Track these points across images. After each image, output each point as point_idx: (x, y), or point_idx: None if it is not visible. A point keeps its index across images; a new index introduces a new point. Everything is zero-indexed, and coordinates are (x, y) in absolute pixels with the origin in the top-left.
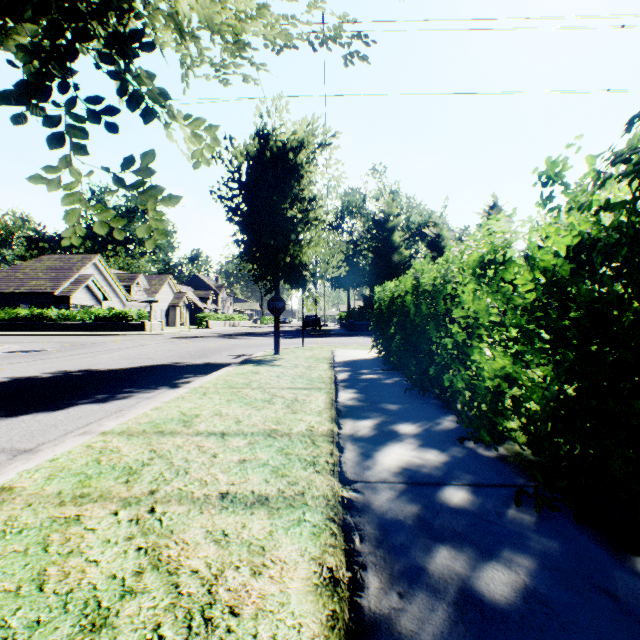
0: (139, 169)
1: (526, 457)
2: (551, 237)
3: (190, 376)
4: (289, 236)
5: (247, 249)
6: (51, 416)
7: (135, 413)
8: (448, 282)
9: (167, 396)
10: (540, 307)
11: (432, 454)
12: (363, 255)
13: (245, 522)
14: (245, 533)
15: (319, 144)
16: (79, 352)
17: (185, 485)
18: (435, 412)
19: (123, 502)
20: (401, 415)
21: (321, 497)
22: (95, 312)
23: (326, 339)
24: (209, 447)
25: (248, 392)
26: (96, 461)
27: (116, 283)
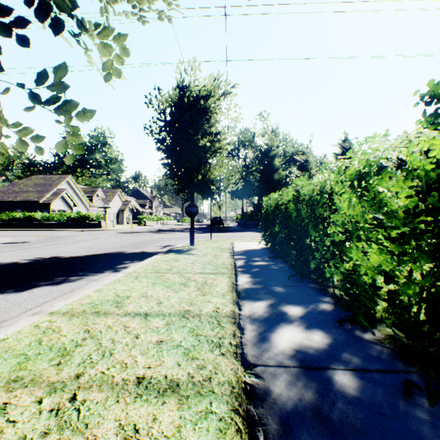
0: (54, 84)
1: (399, 340)
2: (437, 150)
3: (128, 262)
4: (201, 160)
5: (170, 169)
6: (18, 295)
7: (80, 294)
8: (325, 192)
9: (108, 279)
10: (431, 214)
11: (318, 336)
12: (253, 175)
13: (156, 414)
14: (155, 428)
15: (222, 93)
16: (52, 243)
17: (107, 368)
18: (314, 294)
19: (49, 388)
20: (288, 297)
21: (226, 383)
22: (67, 215)
23: (227, 234)
24: (133, 327)
25: (169, 276)
26: (38, 341)
27: (82, 195)
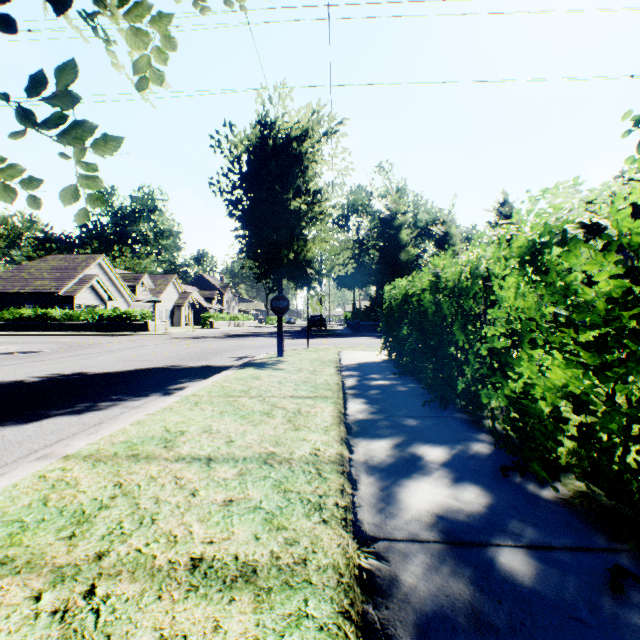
0: (56, 94)
1: (595, 499)
2: None
3: (186, 381)
4: (293, 231)
5: (248, 245)
6: (19, 430)
7: (111, 429)
8: (479, 275)
9: (153, 406)
10: None
11: (471, 493)
12: (369, 254)
13: (219, 619)
14: None
15: (325, 133)
16: (76, 353)
17: (146, 544)
18: (462, 429)
19: (54, 575)
20: (423, 433)
21: (330, 569)
22: (99, 312)
23: (332, 340)
24: (189, 479)
25: (245, 402)
26: (42, 501)
27: (121, 283)
